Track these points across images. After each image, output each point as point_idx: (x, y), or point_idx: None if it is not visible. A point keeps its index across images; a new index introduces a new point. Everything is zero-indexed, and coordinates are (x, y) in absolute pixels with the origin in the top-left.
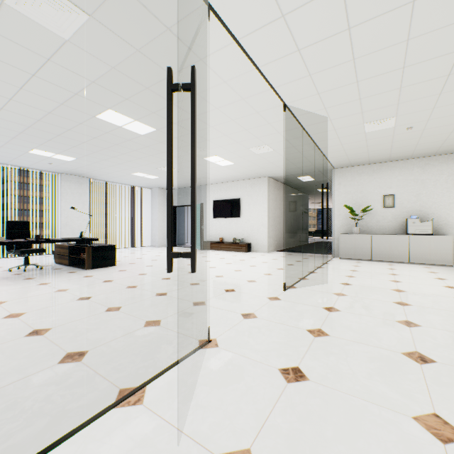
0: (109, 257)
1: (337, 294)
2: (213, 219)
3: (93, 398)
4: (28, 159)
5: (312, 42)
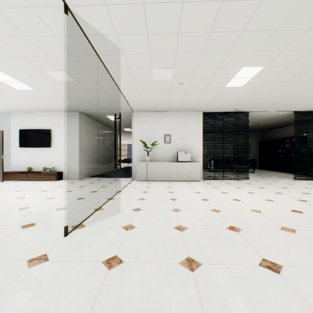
0: None
1: (126, 228)
2: (19, 148)
3: None
4: None
5: None
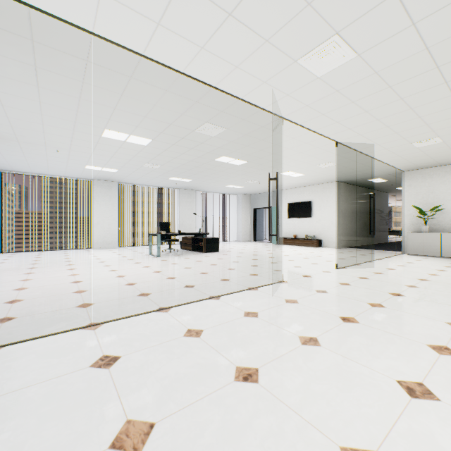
0: (215, 246)
1: (375, 273)
2: (287, 219)
3: (240, 288)
4: (165, 183)
5: (344, 118)
